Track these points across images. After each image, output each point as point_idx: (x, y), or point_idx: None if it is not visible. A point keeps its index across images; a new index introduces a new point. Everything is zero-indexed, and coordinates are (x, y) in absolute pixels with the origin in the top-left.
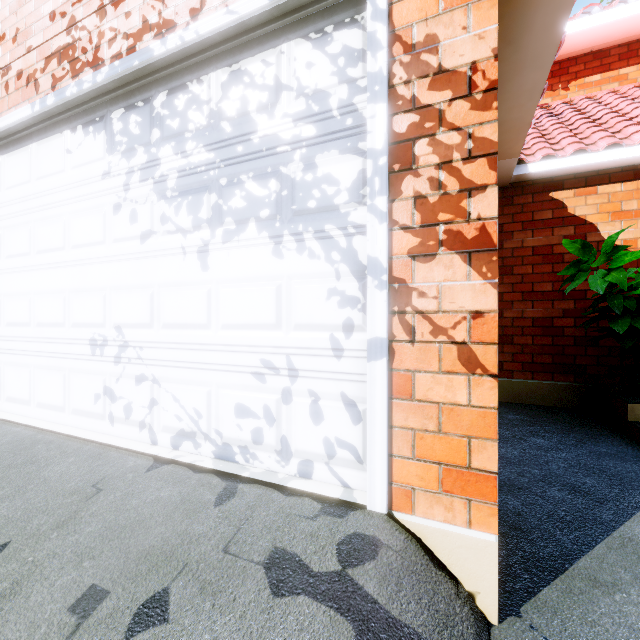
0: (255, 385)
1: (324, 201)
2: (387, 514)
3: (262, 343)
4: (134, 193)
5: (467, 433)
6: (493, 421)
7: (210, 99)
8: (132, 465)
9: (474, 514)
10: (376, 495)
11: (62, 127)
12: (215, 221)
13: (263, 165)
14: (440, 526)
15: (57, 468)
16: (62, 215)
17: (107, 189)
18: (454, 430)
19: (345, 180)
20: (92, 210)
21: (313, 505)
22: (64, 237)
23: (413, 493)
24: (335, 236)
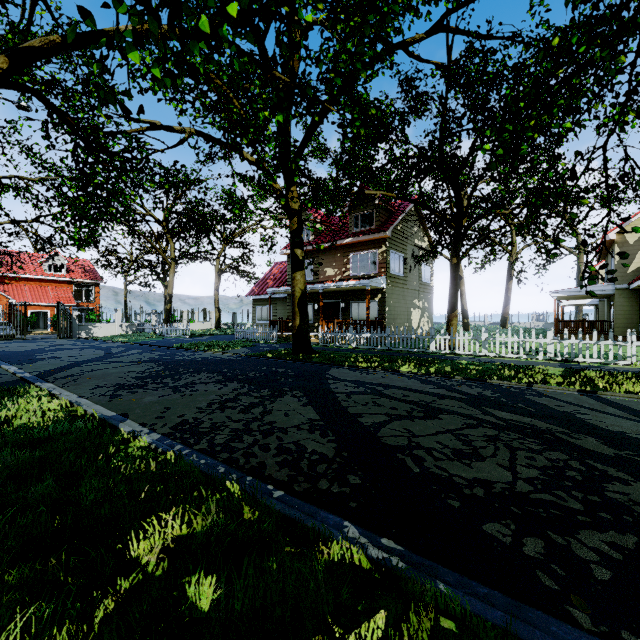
0: None
1: None
2: None
3: None
4: None
5: None
6: None
7: None
8: None
9: None
10: None
11: None
12: None
13: None
14: None
15: None
16: None
17: None
18: None
19: None
20: None
21: None
22: None
23: None
24: None
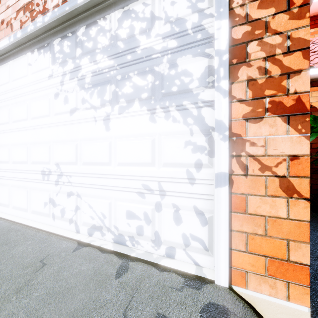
0: (138, 199)
1: (182, 86)
2: (228, 287)
3: (143, 174)
4: (66, 86)
5: (286, 237)
6: (306, 230)
7: (111, 29)
8: (64, 247)
9: (292, 292)
10: (221, 275)
11: (26, 51)
12: (114, 101)
13: (143, 66)
14: (266, 298)
15: (20, 248)
16: (26, 100)
17: (51, 85)
18: (276, 234)
19: (196, 73)
20: (42, 97)
21: (178, 279)
22: (27, 113)
23: (246, 274)
24: (190, 108)
